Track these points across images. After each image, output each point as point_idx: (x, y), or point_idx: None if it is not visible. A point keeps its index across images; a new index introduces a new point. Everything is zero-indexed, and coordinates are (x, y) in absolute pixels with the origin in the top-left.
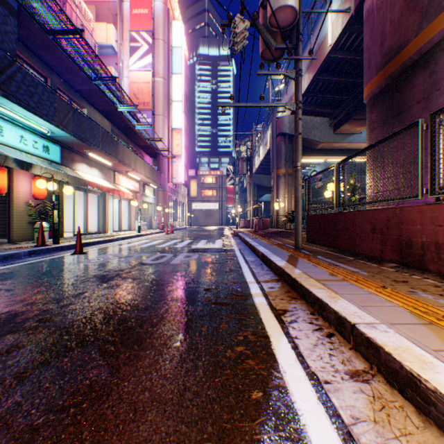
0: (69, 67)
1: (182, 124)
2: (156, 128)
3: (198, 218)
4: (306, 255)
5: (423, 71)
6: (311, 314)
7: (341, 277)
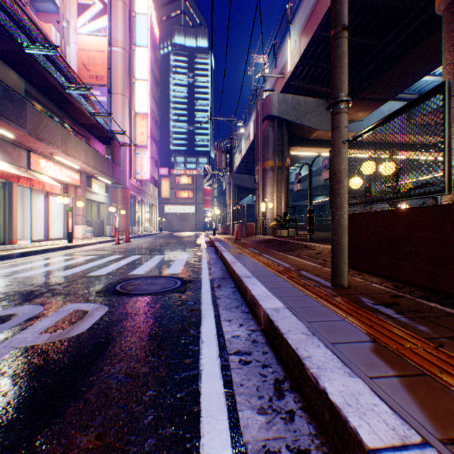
0: None
1: (148, 108)
2: (114, 110)
3: (172, 222)
4: (440, 348)
5: None
6: None
7: None
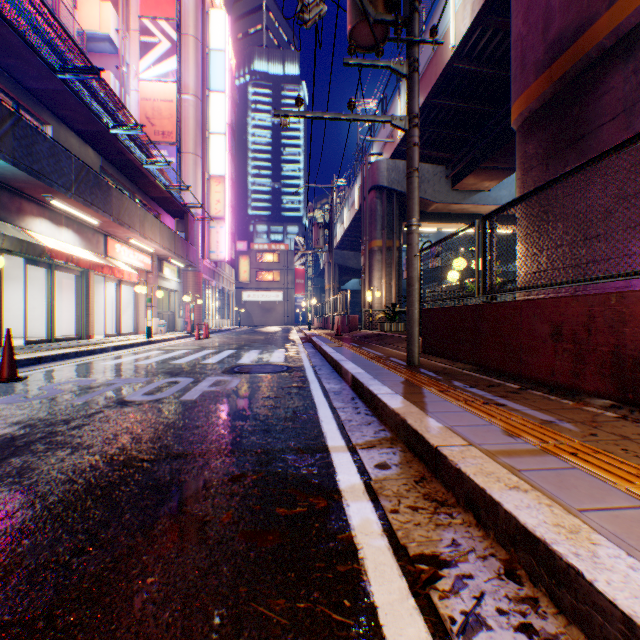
0: (7, 42)
1: (225, 169)
2: (183, 173)
3: (252, 314)
4: (435, 381)
5: (623, 64)
6: (512, 579)
7: (536, 441)
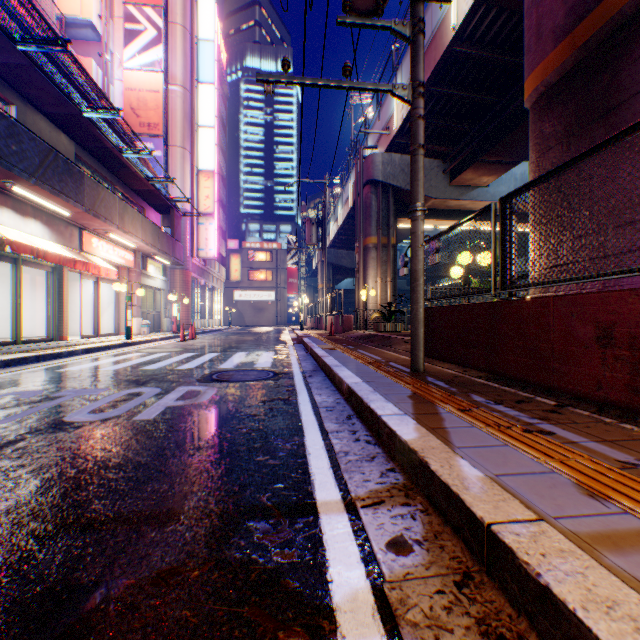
0: None
1: (214, 164)
2: (171, 167)
3: (244, 314)
4: (449, 394)
5: None
6: None
7: None
